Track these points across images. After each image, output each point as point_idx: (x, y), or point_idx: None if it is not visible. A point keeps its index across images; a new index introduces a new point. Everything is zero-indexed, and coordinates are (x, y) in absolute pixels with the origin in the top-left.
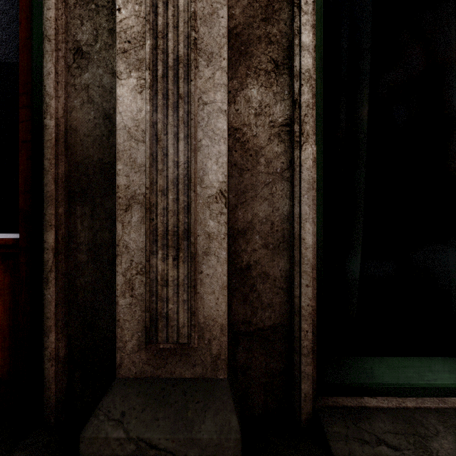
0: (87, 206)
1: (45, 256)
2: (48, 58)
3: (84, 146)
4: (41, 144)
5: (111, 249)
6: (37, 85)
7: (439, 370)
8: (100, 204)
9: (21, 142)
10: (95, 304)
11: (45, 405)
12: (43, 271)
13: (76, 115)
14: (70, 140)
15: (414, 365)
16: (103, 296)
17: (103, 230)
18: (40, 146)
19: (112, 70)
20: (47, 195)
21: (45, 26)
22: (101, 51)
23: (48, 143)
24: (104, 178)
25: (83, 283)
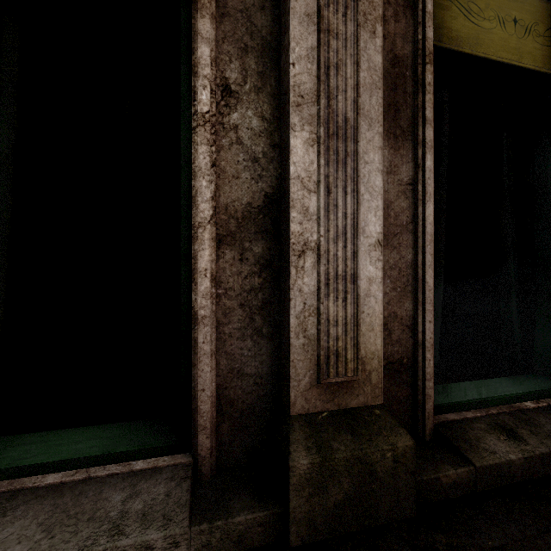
0: None
1: None
2: None
3: None
4: None
5: None
6: None
7: (69, 441)
8: None
9: None
10: None
11: None
12: None
13: None
14: None
15: (45, 440)
16: None
17: None
18: None
19: None
20: None
21: None
22: None
23: None
24: None
25: None
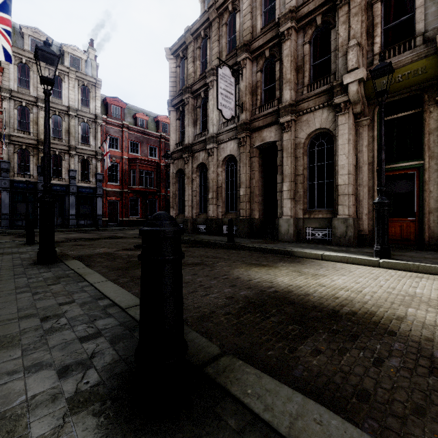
0: (432, 214)
1: (425, 221)
2: (425, 193)
3: (431, 205)
4: (421, 205)
5: (437, 221)
6: (421, 196)
7: None
8: (435, 214)
9: (416, 204)
10: (433, 229)
11: (425, 242)
12: (424, 224)
13: (429, 201)
14: (428, 204)
15: None
16: (435, 228)
17: (435, 218)
18: (421, 205)
19: (437, 194)
20: (425, 213)
21: (425, 189)
22: (435, 191)
23: (425, 205)
24: (435, 210)
25: (431, 226)
